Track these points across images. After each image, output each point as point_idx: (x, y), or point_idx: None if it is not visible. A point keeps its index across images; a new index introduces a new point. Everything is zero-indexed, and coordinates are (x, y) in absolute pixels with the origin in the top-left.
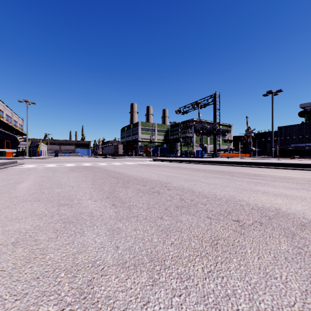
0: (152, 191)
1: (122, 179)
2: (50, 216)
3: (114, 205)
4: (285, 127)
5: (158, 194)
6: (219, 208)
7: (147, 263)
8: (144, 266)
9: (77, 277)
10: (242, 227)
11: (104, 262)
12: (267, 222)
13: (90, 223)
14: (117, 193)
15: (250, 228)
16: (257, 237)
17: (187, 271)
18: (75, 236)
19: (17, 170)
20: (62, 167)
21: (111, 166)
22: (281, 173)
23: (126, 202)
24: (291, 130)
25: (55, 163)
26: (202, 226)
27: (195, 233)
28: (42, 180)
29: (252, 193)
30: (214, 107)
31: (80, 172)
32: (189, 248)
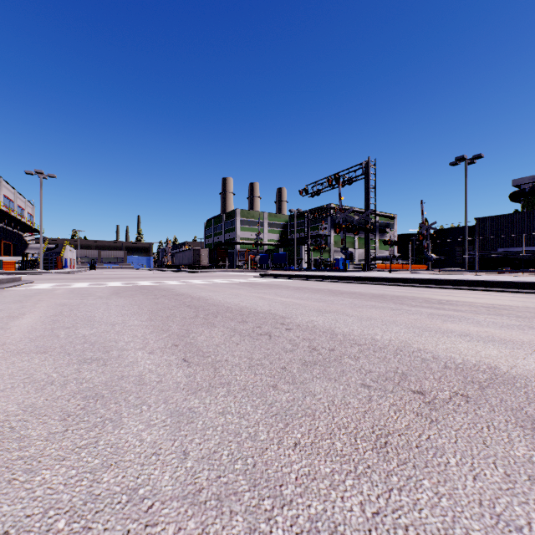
0: (258, 333)
1: (204, 309)
2: (61, 385)
3: (186, 360)
4: (488, 218)
5: (269, 339)
6: (384, 366)
7: (245, 493)
8: (238, 499)
9: (91, 530)
10: (432, 405)
11: (155, 490)
12: (479, 395)
13: (136, 399)
14: (193, 337)
15: (448, 408)
16: (465, 429)
17: (330, 512)
18: (102, 428)
19: (18, 294)
20: (101, 288)
21: (186, 286)
22: (486, 298)
23: (209, 355)
24: (498, 225)
25: (88, 280)
26: (354, 405)
27: (341, 419)
28: (60, 311)
29: (440, 335)
30: (366, 184)
31: (131, 298)
32: (332, 454)
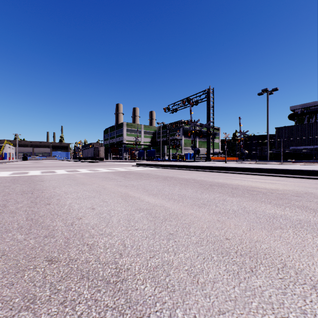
0: None
1: None
2: None
3: None
4: (283, 127)
5: None
6: None
7: None
8: None
9: None
10: None
11: None
12: None
13: None
14: None
15: None
16: None
17: None
18: None
19: None
20: None
21: (63, 176)
22: None
23: None
24: (290, 132)
25: None
26: None
27: None
28: None
29: None
30: (208, 104)
31: None
32: None
